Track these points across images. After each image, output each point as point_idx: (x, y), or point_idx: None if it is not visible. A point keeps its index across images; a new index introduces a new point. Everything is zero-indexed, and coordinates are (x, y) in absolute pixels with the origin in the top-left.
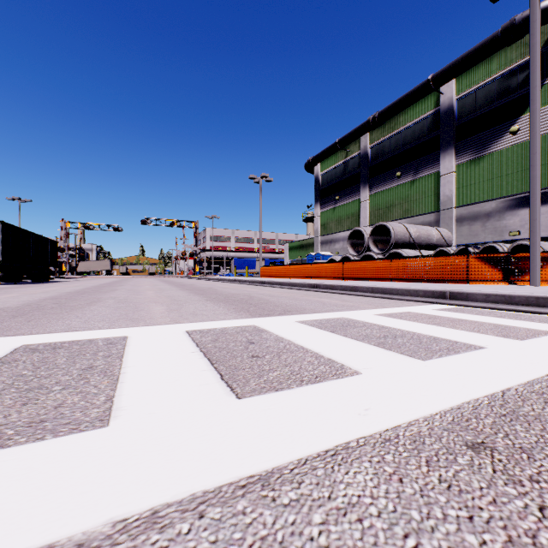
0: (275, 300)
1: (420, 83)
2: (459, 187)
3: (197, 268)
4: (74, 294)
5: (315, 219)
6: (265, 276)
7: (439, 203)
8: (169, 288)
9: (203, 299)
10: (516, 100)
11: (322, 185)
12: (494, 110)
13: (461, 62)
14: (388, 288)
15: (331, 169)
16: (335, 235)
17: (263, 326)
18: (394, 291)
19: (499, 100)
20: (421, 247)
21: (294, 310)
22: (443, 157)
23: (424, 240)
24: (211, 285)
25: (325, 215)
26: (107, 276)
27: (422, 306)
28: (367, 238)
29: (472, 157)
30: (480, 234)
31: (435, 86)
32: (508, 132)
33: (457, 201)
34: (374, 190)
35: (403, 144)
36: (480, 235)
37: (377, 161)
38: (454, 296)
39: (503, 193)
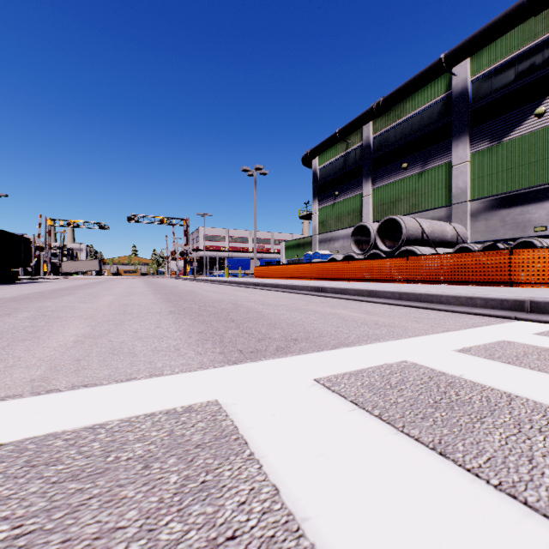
0: (270, 313)
1: (431, 63)
2: (474, 179)
3: (188, 268)
4: (2, 301)
5: (313, 216)
6: (260, 277)
7: (451, 196)
8: (141, 291)
9: (167, 310)
10: (542, 78)
11: (320, 180)
12: (515, 90)
13: (479, 36)
14: (424, 294)
15: (330, 163)
16: (334, 232)
17: (236, 410)
18: (434, 298)
19: (522, 79)
20: (435, 245)
21: (302, 337)
22: (455, 146)
23: (438, 236)
24: (195, 287)
25: (324, 211)
26: (91, 277)
27: (502, 324)
28: (374, 234)
29: (489, 145)
30: (499, 230)
31: (448, 65)
32: (532, 115)
33: (472, 194)
34: (377, 184)
35: (410, 133)
36: (499, 231)
37: (380, 152)
38: (540, 308)
39: (526, 184)
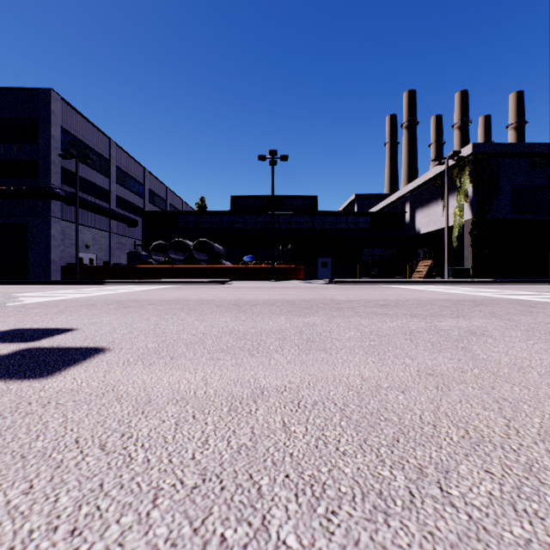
0: None
1: None
2: None
3: None
4: None
5: None
6: None
7: None
8: None
9: None
10: None
11: None
12: None
13: None
14: None
15: None
16: None
17: None
18: None
19: None
20: None
21: None
22: None
23: None
24: None
25: None
26: None
27: None
28: None
29: None
30: None
31: None
32: None
33: None
34: None
35: None
36: None
37: None
38: None
39: None
